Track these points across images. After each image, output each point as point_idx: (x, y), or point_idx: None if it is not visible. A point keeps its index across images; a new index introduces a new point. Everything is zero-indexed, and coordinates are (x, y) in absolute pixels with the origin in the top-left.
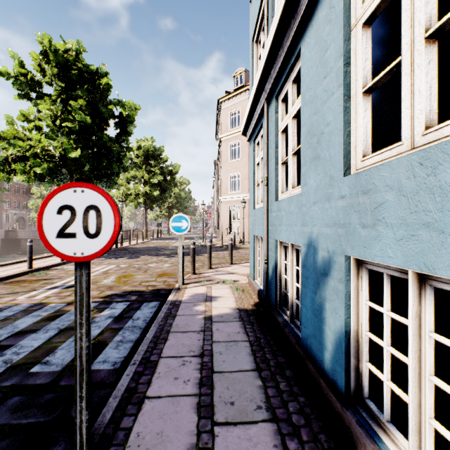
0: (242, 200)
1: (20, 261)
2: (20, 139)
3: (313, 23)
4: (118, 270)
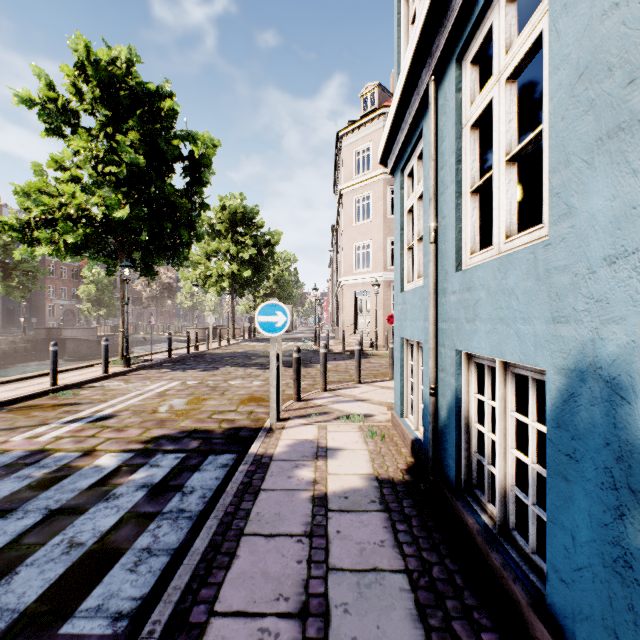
0: (375, 282)
1: (44, 373)
2: (48, 195)
3: None
4: (182, 390)
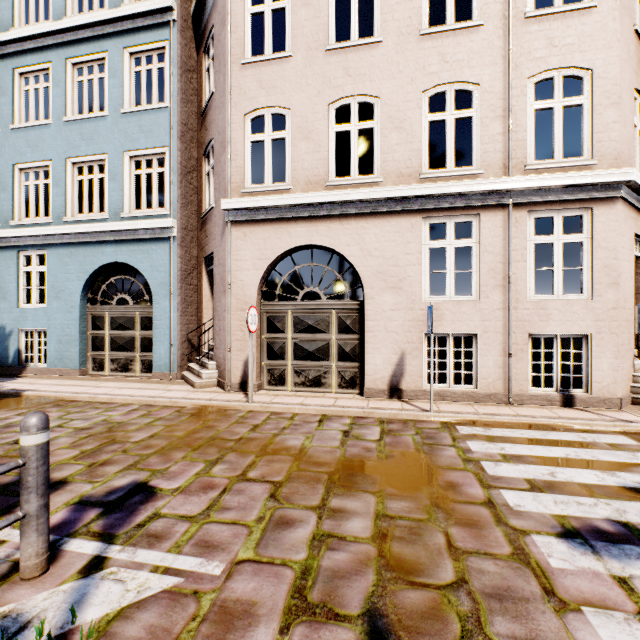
0: None
1: None
2: None
3: (4, 252)
4: None
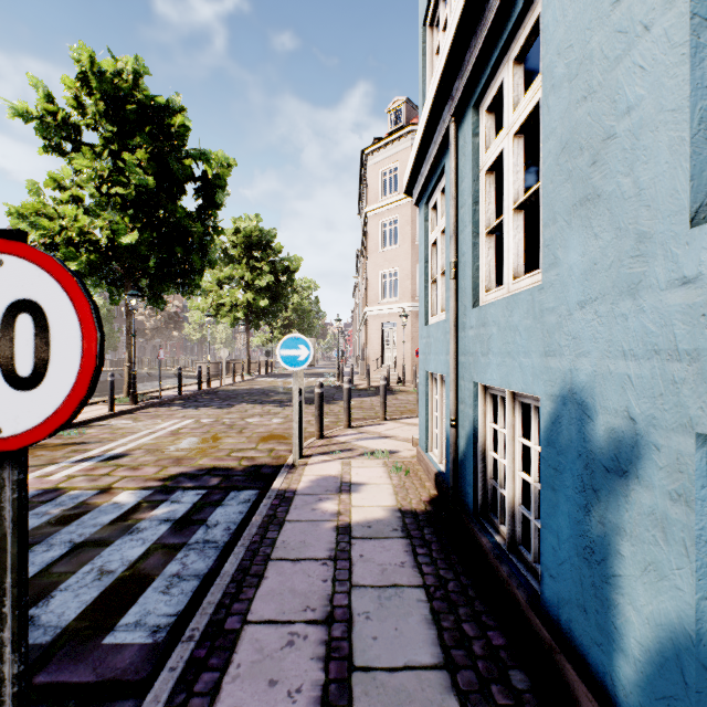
0: (402, 313)
1: None
2: (46, 217)
3: None
4: (196, 428)
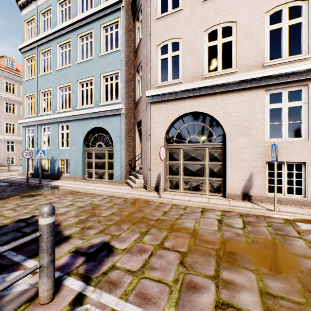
0: None
1: None
2: None
3: (53, 125)
4: None
